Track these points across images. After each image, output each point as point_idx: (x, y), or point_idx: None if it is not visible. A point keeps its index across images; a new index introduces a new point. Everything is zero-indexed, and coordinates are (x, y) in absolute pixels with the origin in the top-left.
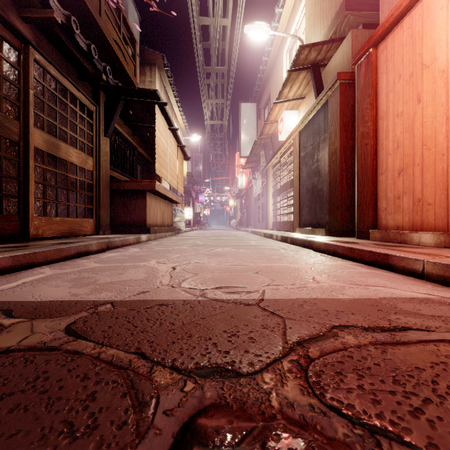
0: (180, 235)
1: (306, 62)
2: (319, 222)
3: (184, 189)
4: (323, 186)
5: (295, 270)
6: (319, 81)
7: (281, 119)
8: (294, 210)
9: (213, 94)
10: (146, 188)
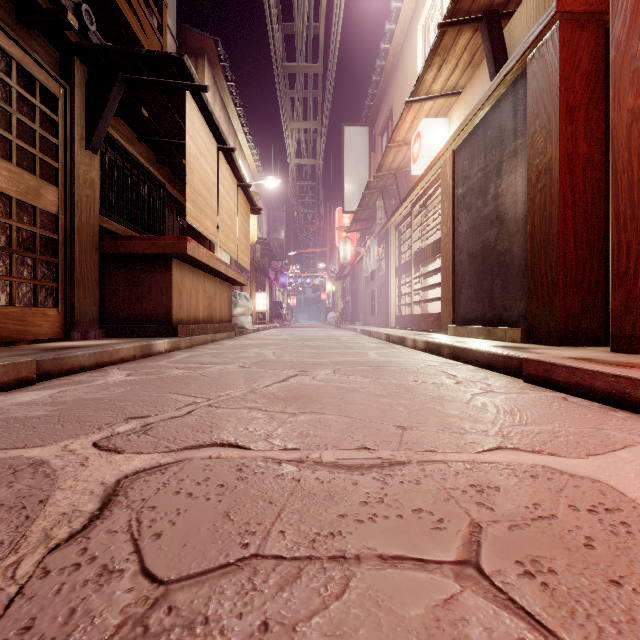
0: (242, 338)
1: (474, 7)
2: (501, 315)
3: (256, 265)
4: (512, 245)
5: (624, 521)
6: (499, 44)
7: (417, 135)
8: (443, 294)
9: (300, 113)
10: (169, 251)
